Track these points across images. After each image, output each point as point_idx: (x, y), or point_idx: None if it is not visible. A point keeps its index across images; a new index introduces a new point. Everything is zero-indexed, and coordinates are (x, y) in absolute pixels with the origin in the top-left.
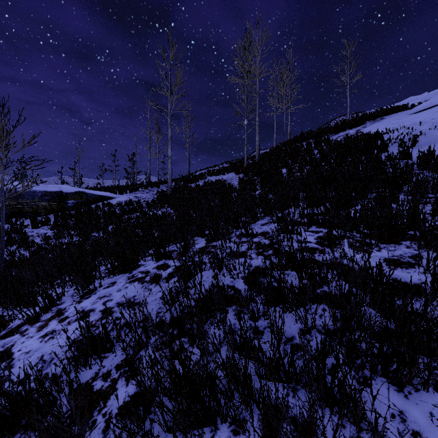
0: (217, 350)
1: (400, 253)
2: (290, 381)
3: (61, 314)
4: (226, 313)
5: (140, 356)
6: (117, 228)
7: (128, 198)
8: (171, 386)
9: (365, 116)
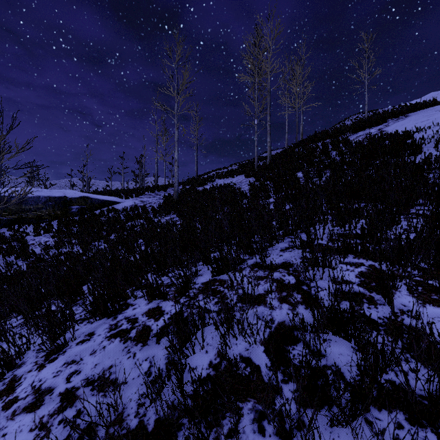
0: None
1: None
2: None
3: (12, 390)
4: (239, 416)
5: None
6: (119, 237)
7: (134, 203)
8: None
9: (387, 114)
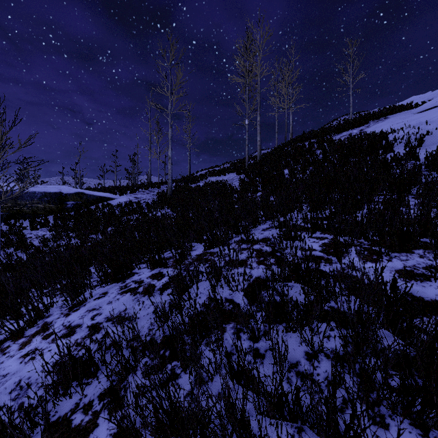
0: (212, 377)
1: (412, 263)
2: (295, 420)
3: (47, 329)
4: (223, 332)
5: (124, 388)
6: (116, 230)
7: (128, 199)
8: (154, 436)
9: (369, 116)
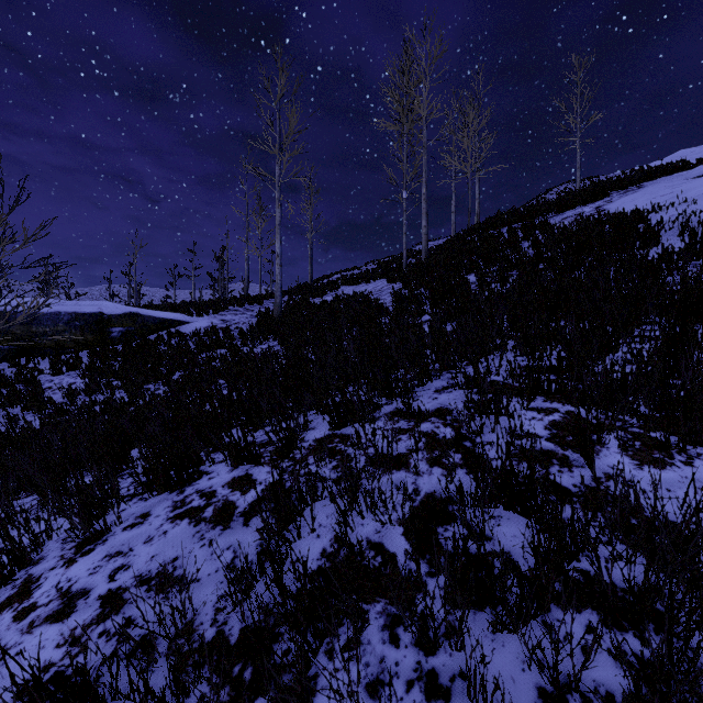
0: None
1: None
2: None
3: (27, 595)
4: (363, 622)
5: None
6: (187, 376)
7: (210, 323)
8: None
9: (610, 183)
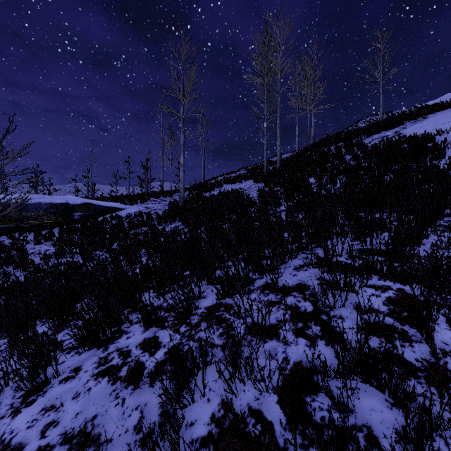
0: None
1: None
2: None
3: None
4: None
5: None
6: (121, 246)
7: (138, 209)
8: None
9: (404, 115)
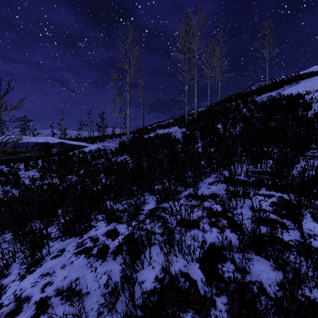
0: None
1: None
2: None
3: None
4: None
5: None
6: (86, 172)
7: (97, 147)
8: None
9: (283, 81)
